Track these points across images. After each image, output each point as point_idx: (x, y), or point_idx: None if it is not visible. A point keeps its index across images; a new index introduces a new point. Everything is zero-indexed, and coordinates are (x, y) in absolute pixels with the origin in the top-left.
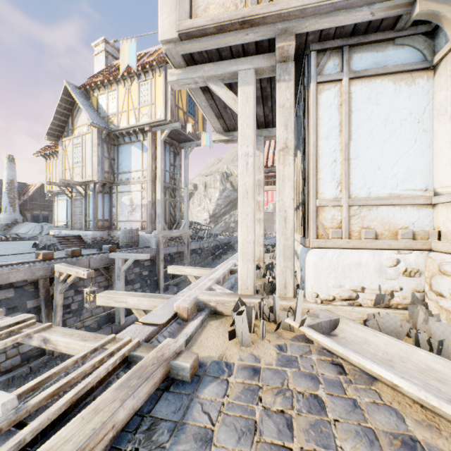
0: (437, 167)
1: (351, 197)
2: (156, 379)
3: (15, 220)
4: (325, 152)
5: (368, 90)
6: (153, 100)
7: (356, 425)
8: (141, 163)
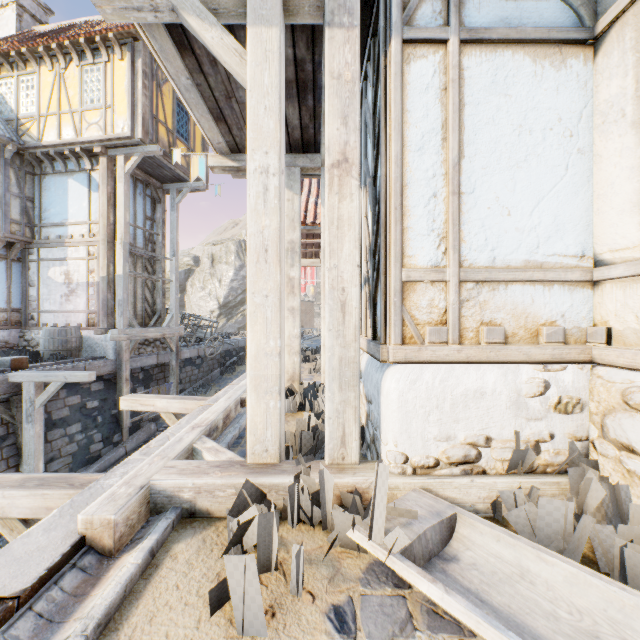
0: (603, 215)
1: (462, 266)
2: None
3: None
4: (417, 177)
5: (491, 68)
6: (110, 100)
7: None
8: (88, 209)
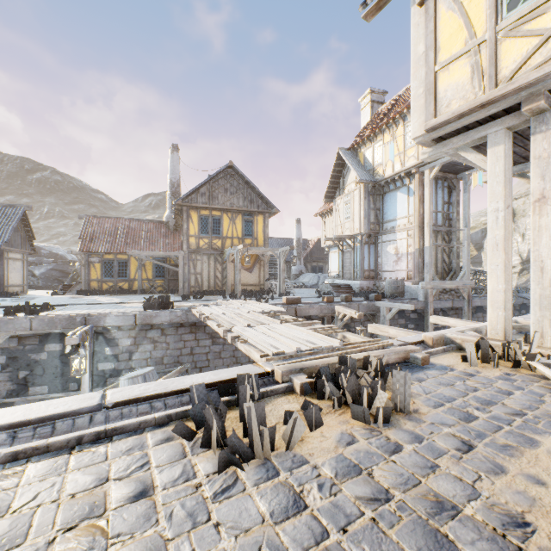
0: None
1: None
2: (399, 356)
3: (300, 271)
4: None
5: None
6: None
7: (526, 403)
8: (407, 208)
